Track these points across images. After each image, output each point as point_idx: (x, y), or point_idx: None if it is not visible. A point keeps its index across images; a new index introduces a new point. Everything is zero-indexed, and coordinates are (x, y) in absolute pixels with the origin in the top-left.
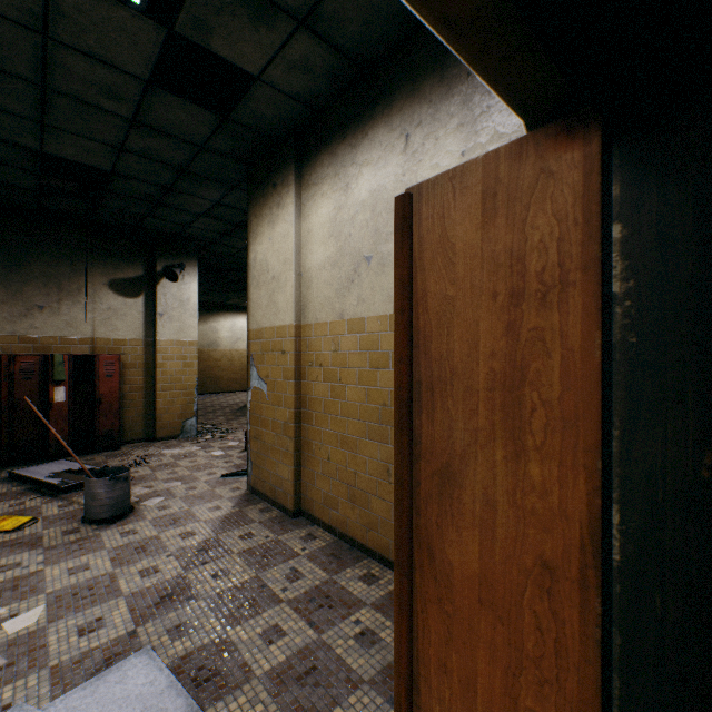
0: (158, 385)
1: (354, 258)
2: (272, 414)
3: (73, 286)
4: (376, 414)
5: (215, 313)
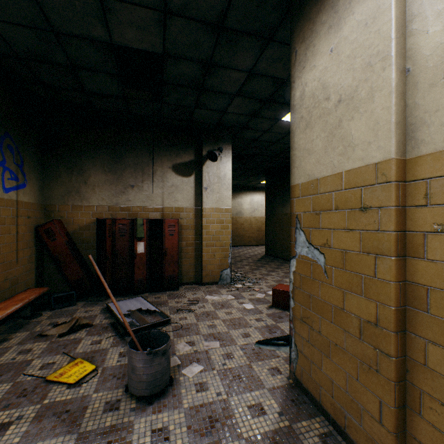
0: (203, 242)
1: None
2: (334, 299)
3: (151, 170)
4: None
5: (240, 192)
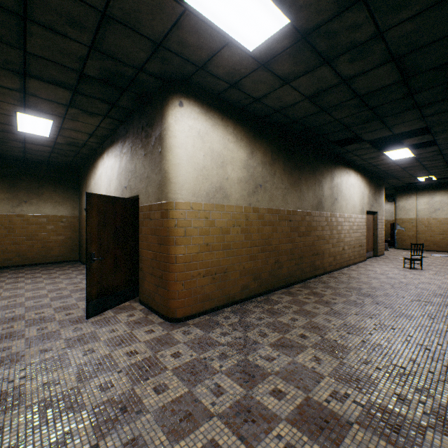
0: None
1: (434, 209)
2: (406, 233)
3: None
4: (440, 231)
5: None
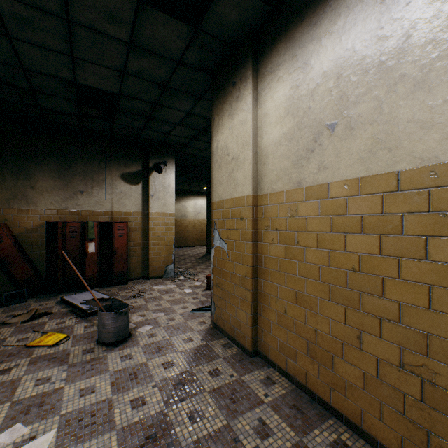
0: (150, 242)
1: (313, 129)
2: (231, 268)
3: (100, 178)
4: (342, 277)
5: (184, 196)
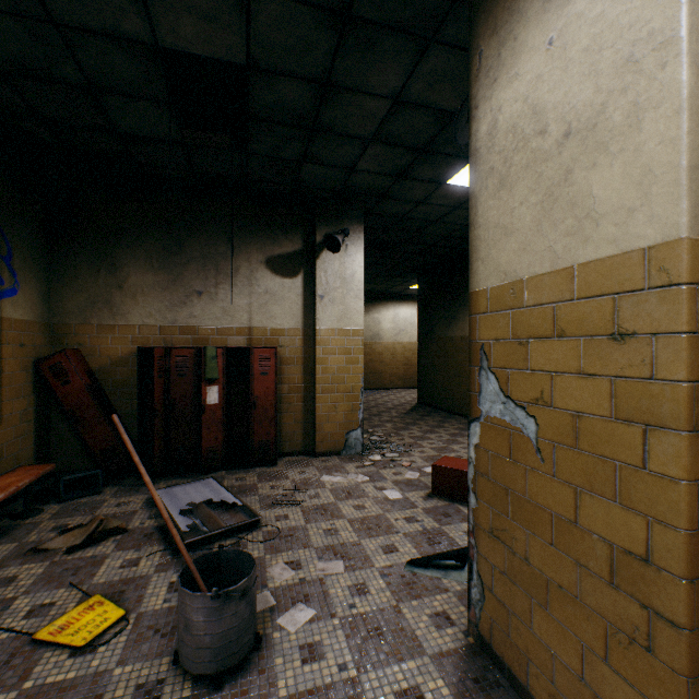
0: (317, 386)
1: None
2: (557, 502)
3: (230, 267)
4: None
5: (377, 303)
